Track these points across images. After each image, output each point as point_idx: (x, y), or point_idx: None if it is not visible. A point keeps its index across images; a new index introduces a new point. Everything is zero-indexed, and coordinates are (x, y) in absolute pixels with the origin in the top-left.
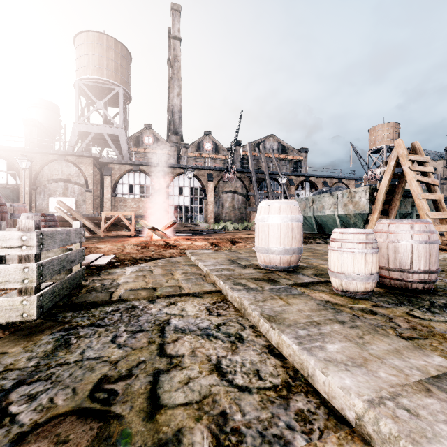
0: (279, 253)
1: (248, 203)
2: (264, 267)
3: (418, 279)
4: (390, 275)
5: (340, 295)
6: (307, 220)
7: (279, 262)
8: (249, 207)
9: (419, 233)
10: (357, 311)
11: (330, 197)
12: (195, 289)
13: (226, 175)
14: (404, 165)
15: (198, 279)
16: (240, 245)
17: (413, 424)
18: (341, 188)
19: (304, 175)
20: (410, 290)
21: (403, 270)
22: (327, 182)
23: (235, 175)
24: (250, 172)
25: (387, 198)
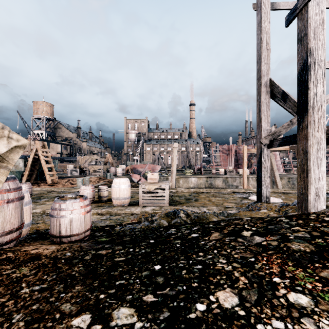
0: None
1: None
2: None
3: None
4: None
5: None
6: None
7: None
8: None
9: (27, 186)
10: None
11: None
12: None
13: None
14: (39, 152)
15: None
16: None
17: None
18: None
19: None
20: None
21: None
22: None
23: None
24: None
25: (33, 164)
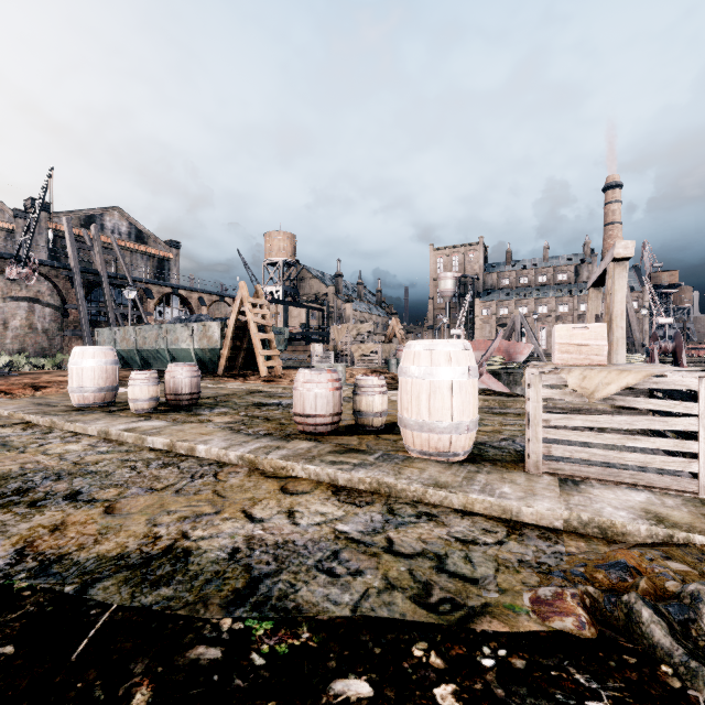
0: (93, 391)
1: (66, 322)
2: (78, 406)
3: (185, 399)
4: (171, 398)
5: (133, 413)
6: (161, 354)
7: (93, 399)
8: (69, 330)
9: (186, 372)
10: (135, 417)
11: (186, 328)
12: (4, 423)
13: (15, 269)
14: (246, 307)
15: (2, 419)
16: (50, 390)
17: (112, 427)
18: (204, 317)
19: (171, 286)
20: (182, 406)
21: (177, 394)
22: (204, 299)
23: (37, 272)
24: (70, 268)
25: (238, 335)
